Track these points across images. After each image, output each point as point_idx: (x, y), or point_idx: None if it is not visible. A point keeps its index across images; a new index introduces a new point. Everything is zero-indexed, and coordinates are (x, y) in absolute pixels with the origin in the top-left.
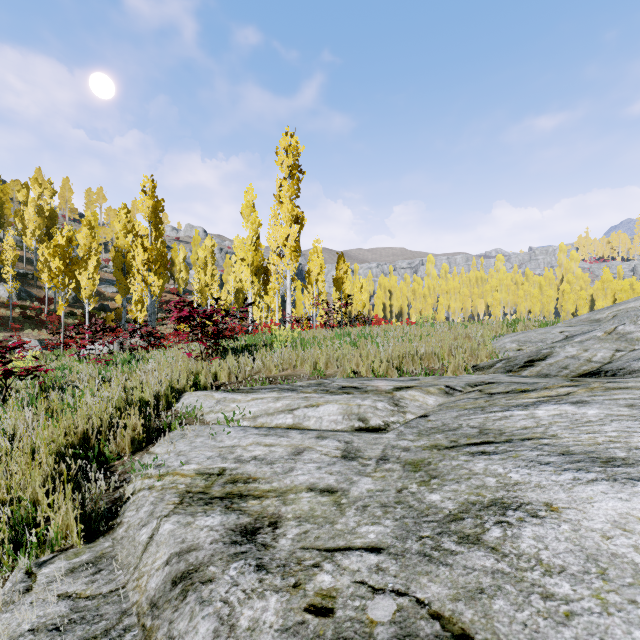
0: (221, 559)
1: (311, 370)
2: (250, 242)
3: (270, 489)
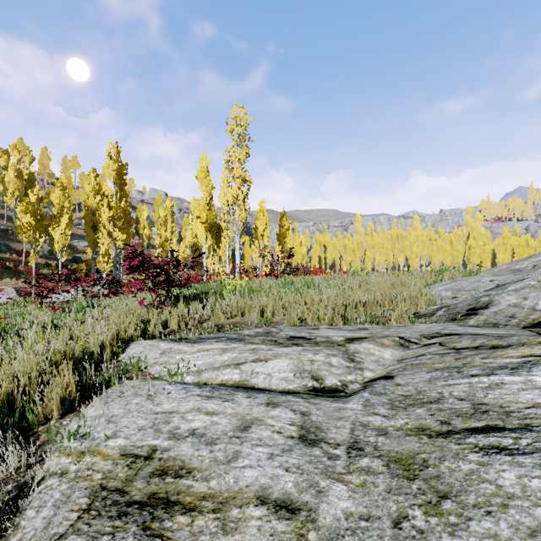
0: None
1: (258, 317)
2: (204, 202)
3: (206, 493)
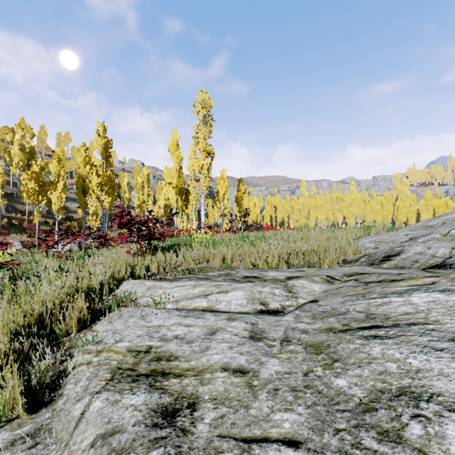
0: (142, 445)
1: (220, 263)
2: (175, 171)
3: (189, 368)
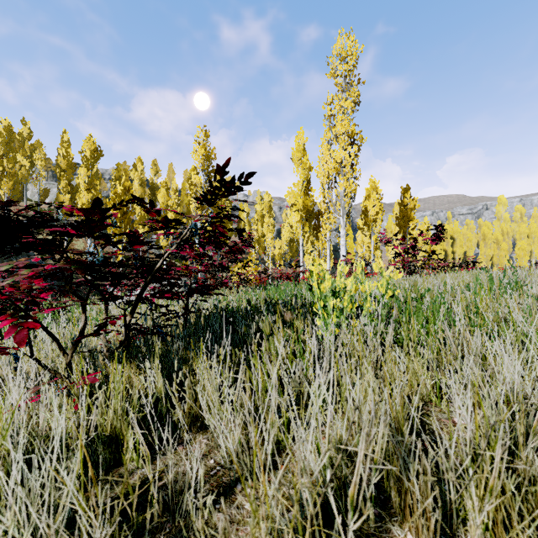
0: None
1: None
2: (300, 187)
3: None
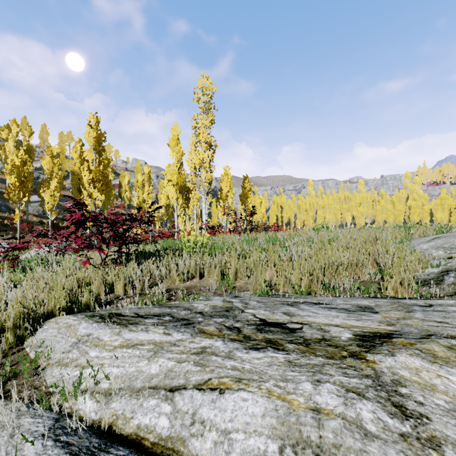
0: None
1: (218, 280)
2: (175, 167)
3: None
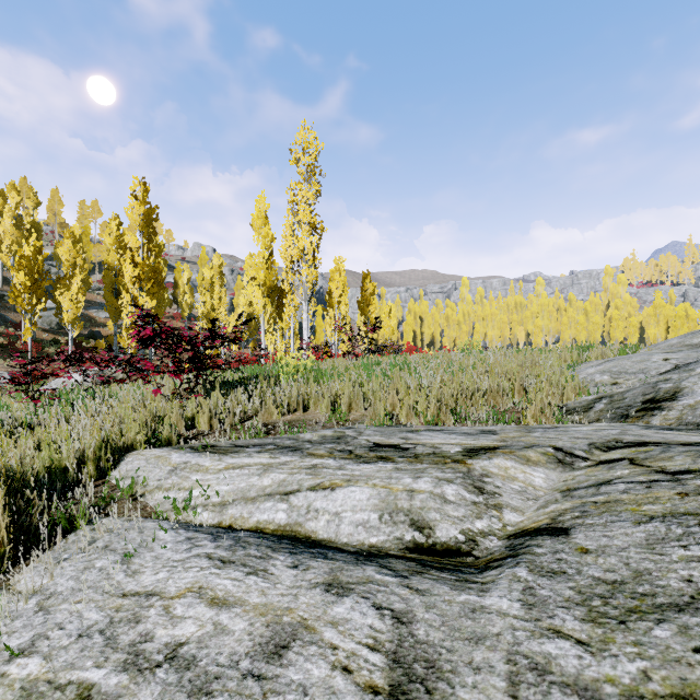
0: None
1: (328, 413)
2: (262, 259)
3: None
